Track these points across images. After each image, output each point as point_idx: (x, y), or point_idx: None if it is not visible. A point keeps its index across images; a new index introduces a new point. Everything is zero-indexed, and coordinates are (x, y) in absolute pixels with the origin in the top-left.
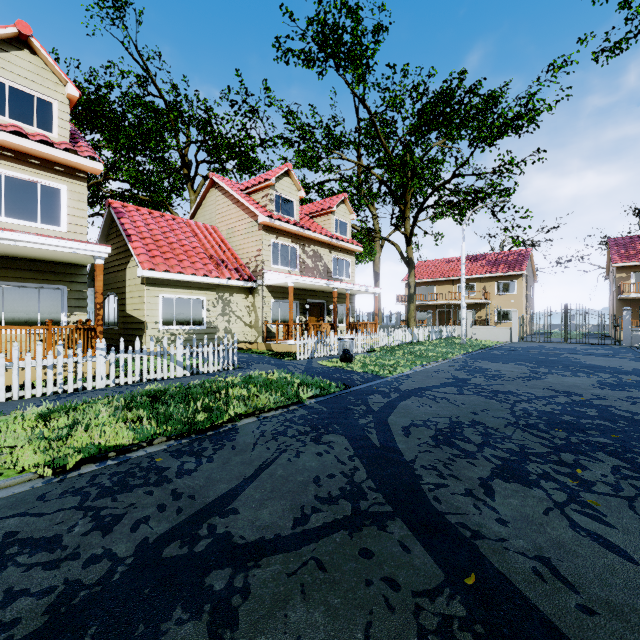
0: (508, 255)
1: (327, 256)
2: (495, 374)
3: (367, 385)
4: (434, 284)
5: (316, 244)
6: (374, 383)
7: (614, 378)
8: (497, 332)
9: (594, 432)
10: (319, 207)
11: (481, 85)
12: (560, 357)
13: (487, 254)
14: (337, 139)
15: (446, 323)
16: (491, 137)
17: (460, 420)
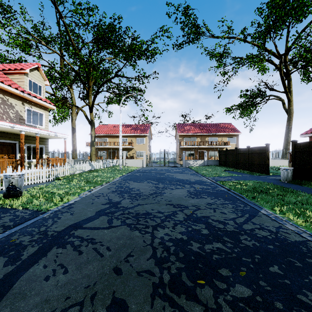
0: (141, 126)
1: (19, 106)
2: (137, 193)
3: (8, 233)
4: (107, 137)
5: (6, 94)
6: (23, 226)
7: (192, 188)
8: (137, 162)
9: (226, 271)
10: (13, 67)
11: (130, 30)
12: (165, 175)
13: (133, 124)
14: (44, 37)
15: (113, 158)
16: (134, 57)
17: (95, 308)
